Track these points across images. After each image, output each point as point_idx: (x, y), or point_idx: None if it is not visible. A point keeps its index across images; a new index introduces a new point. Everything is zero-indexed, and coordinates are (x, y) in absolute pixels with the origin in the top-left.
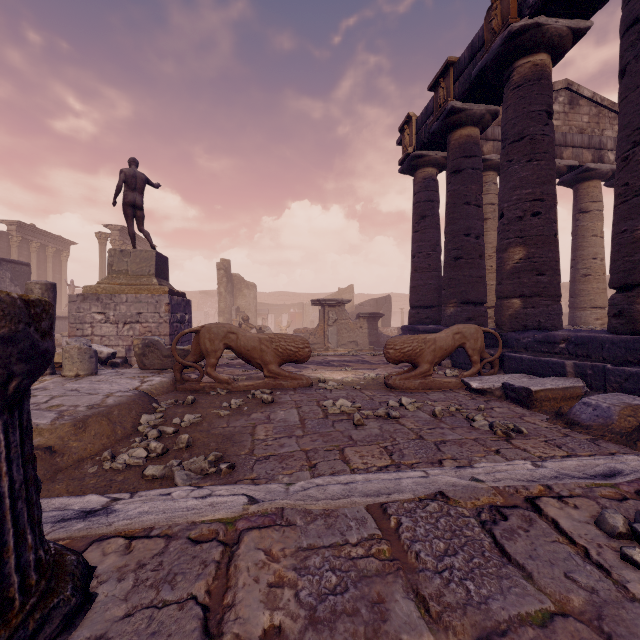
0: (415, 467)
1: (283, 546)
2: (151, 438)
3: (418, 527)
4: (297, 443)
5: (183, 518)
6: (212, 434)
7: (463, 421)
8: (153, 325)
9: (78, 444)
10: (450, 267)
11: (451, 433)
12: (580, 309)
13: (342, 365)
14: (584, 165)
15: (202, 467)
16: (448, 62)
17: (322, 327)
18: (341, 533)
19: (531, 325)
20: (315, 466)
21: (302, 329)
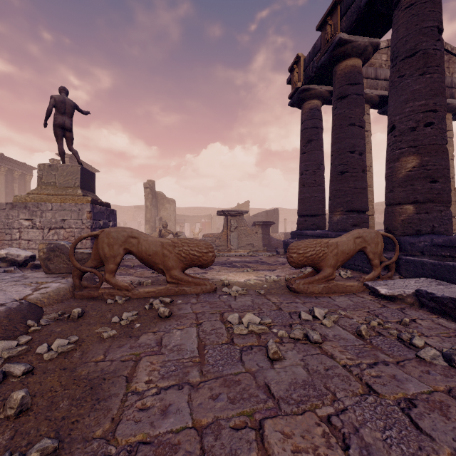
0: None
1: None
2: None
3: None
4: (189, 404)
5: None
6: (75, 377)
7: (400, 346)
8: (76, 230)
9: None
10: (337, 180)
11: (406, 376)
12: None
13: (244, 266)
14: None
15: None
16: (336, 0)
17: (225, 232)
18: None
19: (425, 230)
20: None
21: (210, 234)
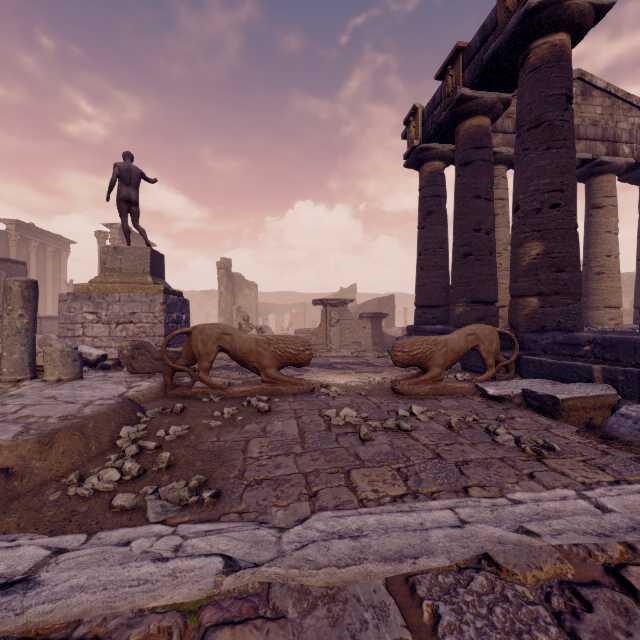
0: (436, 497)
1: None
2: (128, 455)
3: (465, 624)
4: (295, 463)
5: (127, 601)
6: (199, 450)
7: (483, 434)
8: (147, 325)
9: (42, 464)
10: (459, 264)
11: (473, 450)
12: (593, 309)
13: (345, 368)
14: (598, 158)
15: (181, 496)
16: (457, 48)
17: (324, 327)
18: (352, 636)
19: (550, 326)
20: (316, 495)
21: (304, 329)
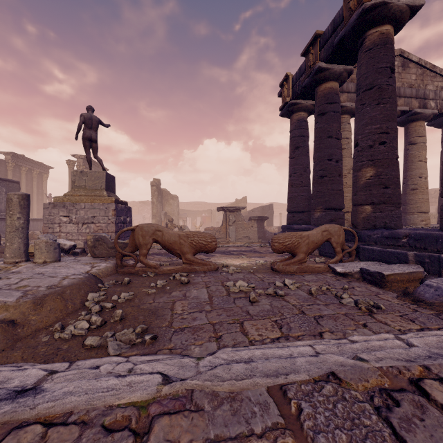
0: (301, 339)
1: (191, 437)
2: (94, 312)
3: (318, 414)
4: (206, 317)
5: (101, 401)
6: (141, 309)
7: (333, 298)
8: (103, 225)
9: (36, 317)
10: (317, 183)
11: (326, 309)
12: (410, 213)
13: (239, 254)
14: (413, 110)
15: (130, 338)
16: (316, 34)
17: (225, 226)
18: (246, 421)
19: (379, 225)
20: (220, 337)
21: (210, 228)
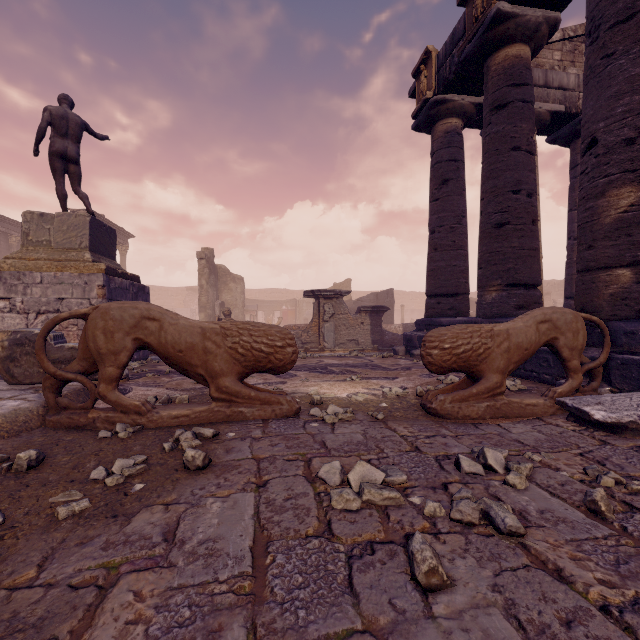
0: None
1: None
2: None
3: None
4: None
5: None
6: None
7: None
8: None
9: None
10: (491, 237)
11: None
12: None
13: (345, 372)
14: None
15: None
16: None
17: (316, 323)
18: None
19: None
20: None
21: (293, 325)
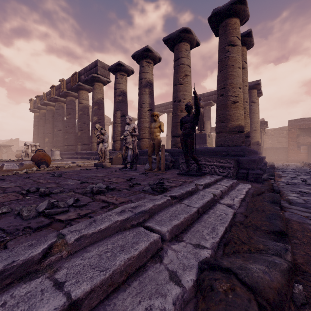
0: None
1: None
2: None
3: None
4: None
5: None
6: None
7: None
8: None
9: None
10: (39, 139)
11: None
12: None
13: None
14: None
15: None
16: (38, 96)
17: (0, 154)
18: None
19: (49, 152)
20: None
21: None
